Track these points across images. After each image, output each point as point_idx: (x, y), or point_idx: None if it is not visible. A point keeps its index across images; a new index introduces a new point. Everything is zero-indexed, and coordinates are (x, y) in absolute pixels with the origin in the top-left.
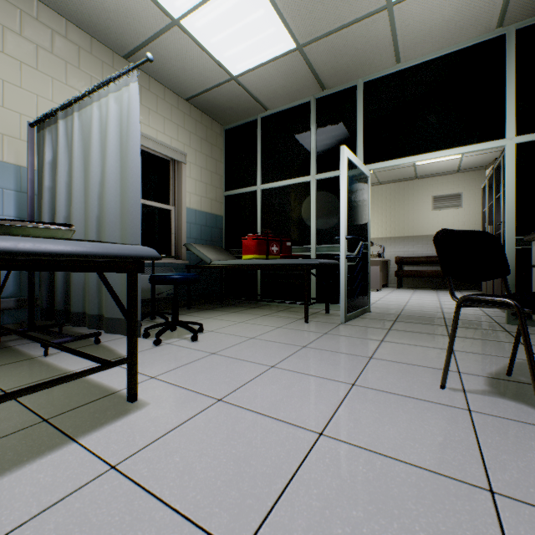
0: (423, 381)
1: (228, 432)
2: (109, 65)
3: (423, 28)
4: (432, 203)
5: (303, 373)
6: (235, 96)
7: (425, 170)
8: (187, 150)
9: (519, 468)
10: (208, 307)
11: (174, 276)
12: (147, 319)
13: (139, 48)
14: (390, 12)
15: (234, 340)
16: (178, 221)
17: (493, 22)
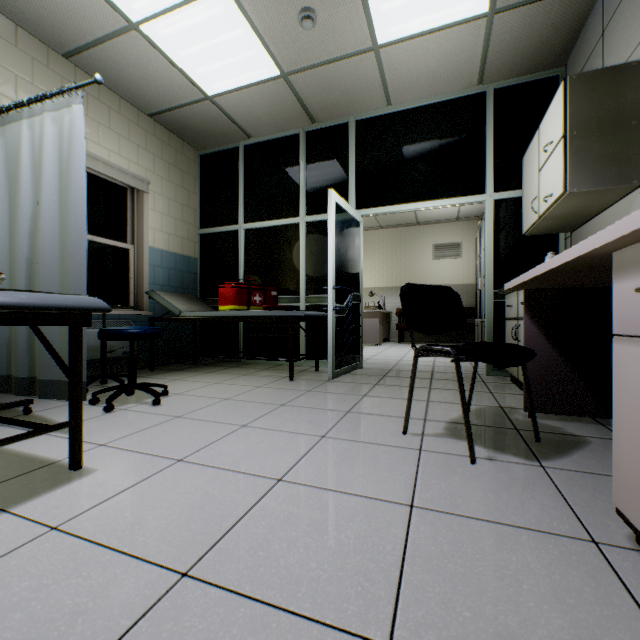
0: (390, 429)
1: (186, 487)
2: (42, 63)
3: (410, 75)
4: (433, 252)
5: (275, 430)
6: (211, 118)
7: (426, 216)
8: (151, 176)
9: (440, 488)
10: (178, 367)
11: (130, 330)
12: (96, 384)
13: (84, 48)
14: (378, 55)
15: (205, 402)
16: (138, 264)
17: (474, 79)
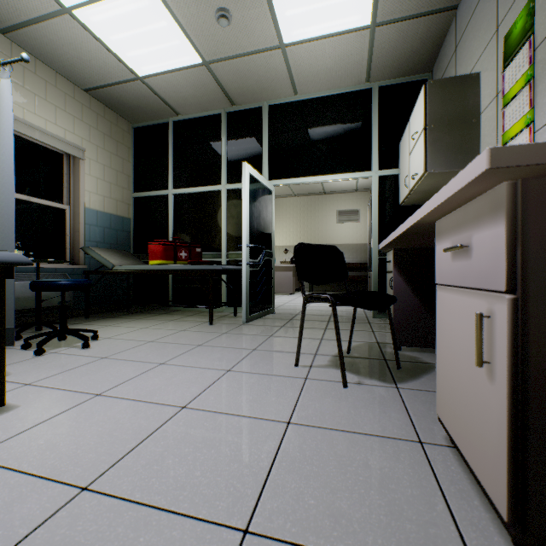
0: (285, 363)
1: (99, 417)
2: None
3: (312, 71)
4: (337, 216)
5: (188, 366)
6: (143, 96)
7: (331, 187)
8: (86, 145)
9: (315, 408)
10: (112, 315)
11: (60, 282)
12: (31, 331)
13: (20, 26)
14: (284, 52)
15: (131, 345)
16: (75, 222)
17: (363, 77)
